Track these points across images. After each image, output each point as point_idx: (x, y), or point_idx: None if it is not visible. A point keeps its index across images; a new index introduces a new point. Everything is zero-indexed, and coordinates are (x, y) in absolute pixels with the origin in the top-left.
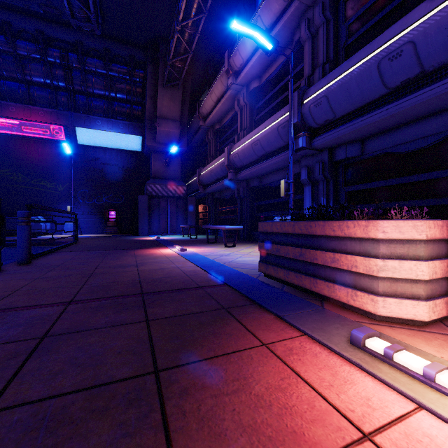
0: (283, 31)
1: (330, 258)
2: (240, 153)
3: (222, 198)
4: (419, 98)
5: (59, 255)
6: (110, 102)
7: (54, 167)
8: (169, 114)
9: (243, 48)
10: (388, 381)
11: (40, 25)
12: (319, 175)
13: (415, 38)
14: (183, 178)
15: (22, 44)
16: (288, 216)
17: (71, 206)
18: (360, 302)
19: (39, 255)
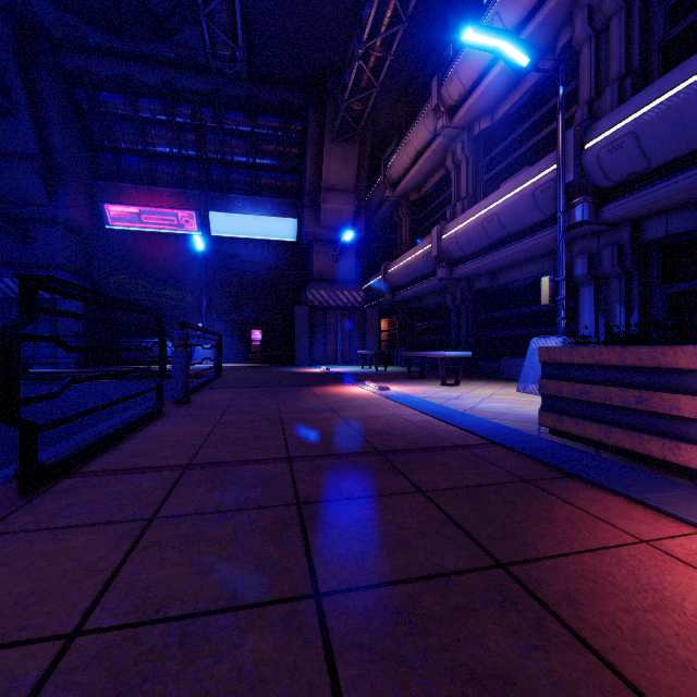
0: (540, 32)
1: None
2: (460, 237)
3: (421, 308)
4: None
5: (213, 392)
6: (255, 172)
7: (181, 270)
8: (338, 183)
9: (466, 69)
10: None
11: (167, 74)
12: (612, 267)
13: None
14: (356, 279)
15: (145, 103)
16: (558, 337)
17: (202, 323)
18: None
19: (191, 392)
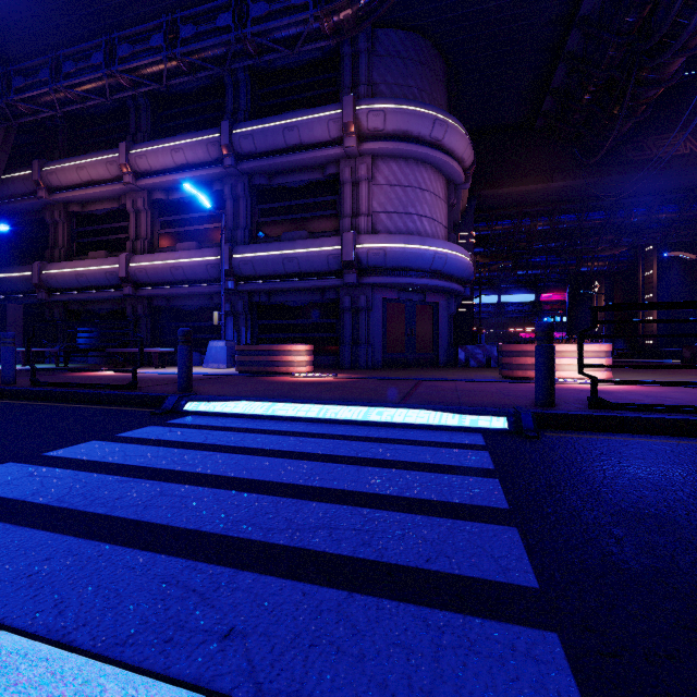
0: (207, 177)
1: (280, 358)
2: (150, 270)
3: (86, 311)
4: (300, 284)
5: None
6: None
7: None
8: None
9: (155, 160)
10: (301, 377)
11: None
12: (241, 310)
13: (299, 258)
14: None
15: None
16: (224, 341)
17: None
18: (290, 370)
19: None
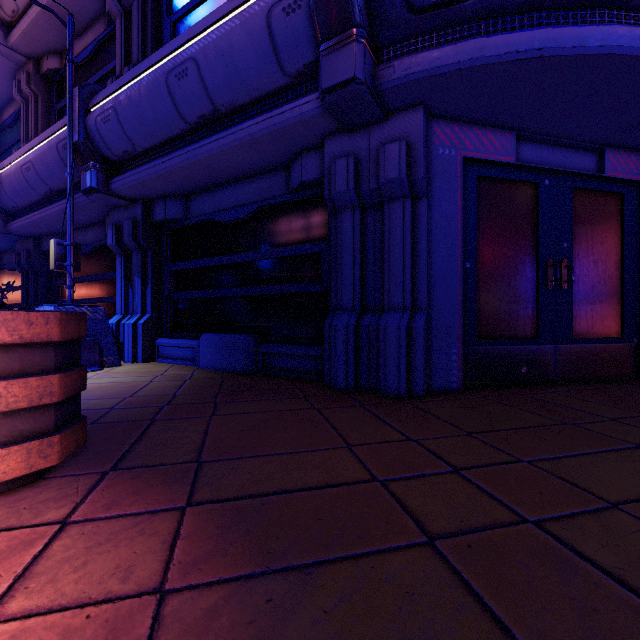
0: None
1: None
2: (4, 181)
3: None
4: (214, 145)
5: None
6: None
7: None
8: None
9: None
10: None
11: None
12: (129, 240)
13: (197, 55)
14: None
15: None
16: (54, 305)
17: None
18: None
19: None
